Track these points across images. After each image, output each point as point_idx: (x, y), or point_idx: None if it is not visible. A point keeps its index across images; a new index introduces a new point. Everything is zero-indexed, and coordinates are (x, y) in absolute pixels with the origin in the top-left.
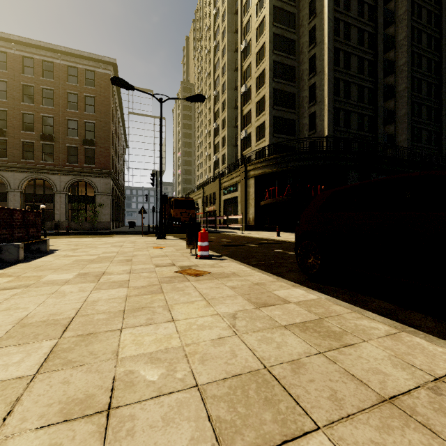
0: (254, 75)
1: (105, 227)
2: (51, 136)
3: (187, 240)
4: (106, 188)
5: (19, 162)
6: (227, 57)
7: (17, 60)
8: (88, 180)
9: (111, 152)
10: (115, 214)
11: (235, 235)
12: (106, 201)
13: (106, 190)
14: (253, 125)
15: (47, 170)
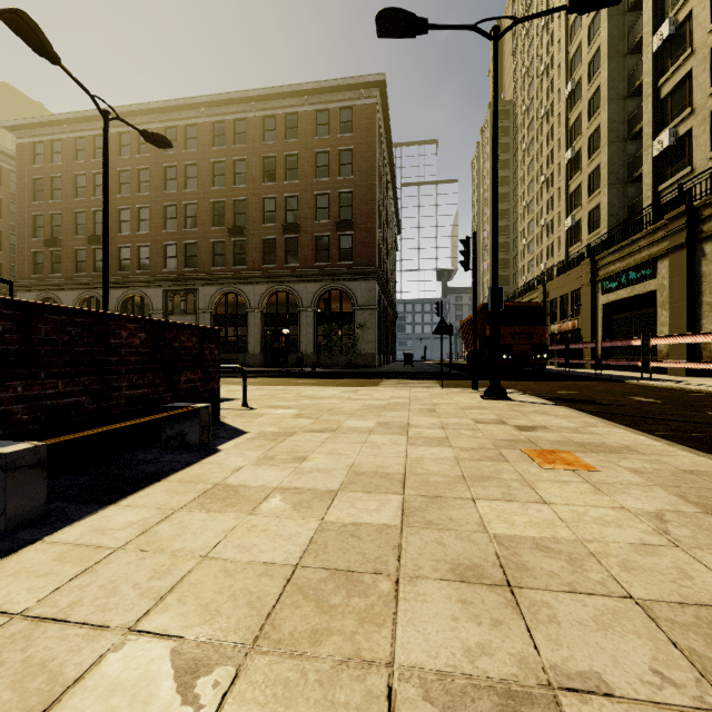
0: None
1: (368, 363)
2: (296, 224)
3: None
4: (370, 297)
5: (260, 269)
6: None
7: (257, 125)
8: (343, 286)
9: (377, 236)
10: (382, 342)
11: (708, 394)
12: (370, 319)
13: (369, 301)
14: (699, 109)
15: (290, 277)
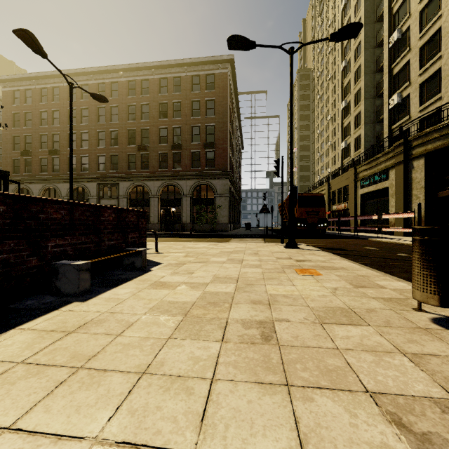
0: (414, 9)
1: (223, 229)
2: (179, 144)
3: (422, 279)
4: (224, 189)
5: (157, 171)
6: (364, 8)
7: (156, 83)
8: (208, 182)
9: (229, 152)
10: (232, 216)
11: (407, 245)
12: (224, 202)
13: (224, 191)
14: (413, 83)
15: (176, 176)
